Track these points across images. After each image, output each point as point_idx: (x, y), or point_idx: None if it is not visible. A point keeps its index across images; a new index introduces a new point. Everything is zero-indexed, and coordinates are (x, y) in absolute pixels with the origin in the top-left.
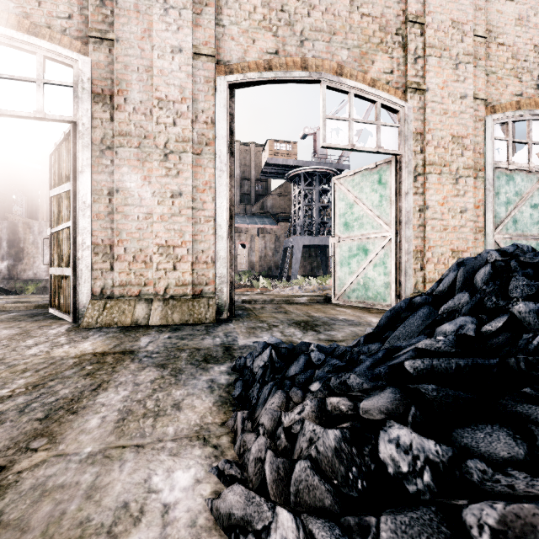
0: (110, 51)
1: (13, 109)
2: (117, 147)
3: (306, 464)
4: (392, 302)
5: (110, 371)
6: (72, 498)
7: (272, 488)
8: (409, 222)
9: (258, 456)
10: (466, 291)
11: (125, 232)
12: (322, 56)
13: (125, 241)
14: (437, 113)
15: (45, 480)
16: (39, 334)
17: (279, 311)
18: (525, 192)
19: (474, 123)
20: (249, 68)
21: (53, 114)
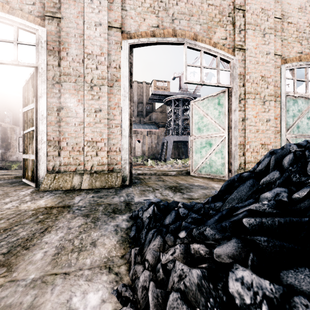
0: (58, 25)
1: None
2: (62, 82)
3: (177, 295)
4: (226, 175)
5: (54, 219)
6: None
7: None
8: (236, 127)
9: (144, 285)
10: (278, 170)
11: (67, 133)
12: (184, 28)
13: (67, 138)
14: (252, 63)
15: None
16: (13, 195)
17: (159, 180)
18: (304, 110)
19: (274, 69)
20: (141, 35)
21: (23, 62)
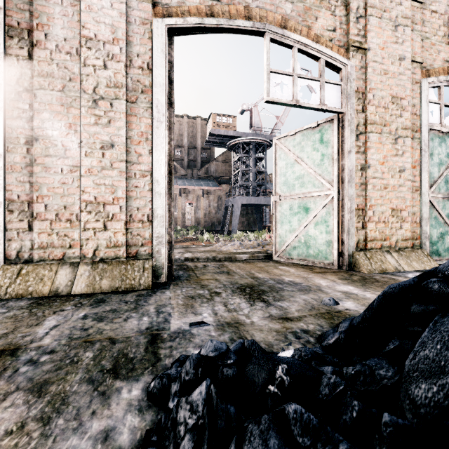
0: None
1: None
2: (36, 89)
3: None
4: (335, 261)
5: None
6: None
7: None
8: (352, 181)
9: None
10: None
11: (45, 187)
12: (266, 7)
13: (46, 197)
14: (378, 73)
15: None
16: None
17: (221, 271)
18: None
19: (411, 85)
20: (190, 13)
21: None
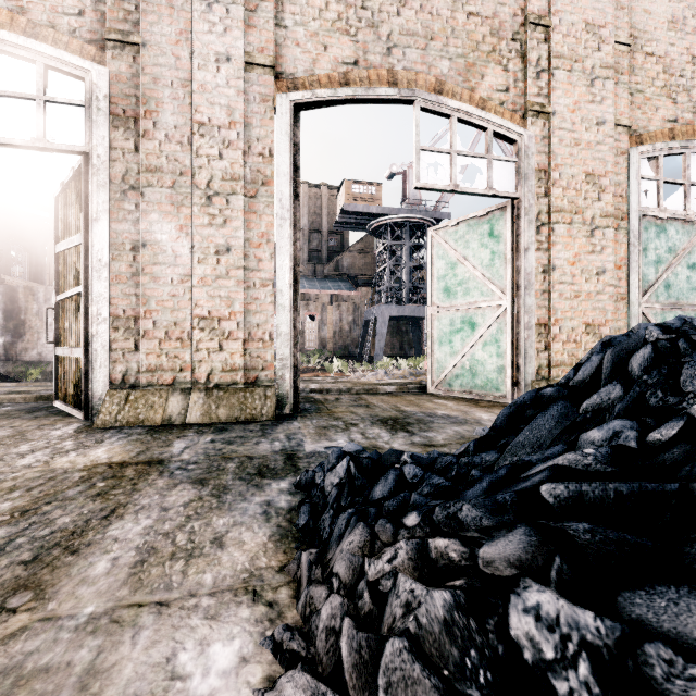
0: (135, 60)
1: (4, 135)
2: (144, 187)
3: (402, 644)
4: (508, 392)
5: (130, 490)
6: (59, 690)
7: (351, 678)
8: (530, 287)
9: (330, 625)
10: (618, 382)
11: (154, 300)
12: (415, 67)
13: (155, 311)
14: (566, 144)
15: (23, 659)
16: (37, 437)
17: (359, 404)
18: (681, 248)
19: (615, 157)
20: (320, 83)
21: (58, 142)
